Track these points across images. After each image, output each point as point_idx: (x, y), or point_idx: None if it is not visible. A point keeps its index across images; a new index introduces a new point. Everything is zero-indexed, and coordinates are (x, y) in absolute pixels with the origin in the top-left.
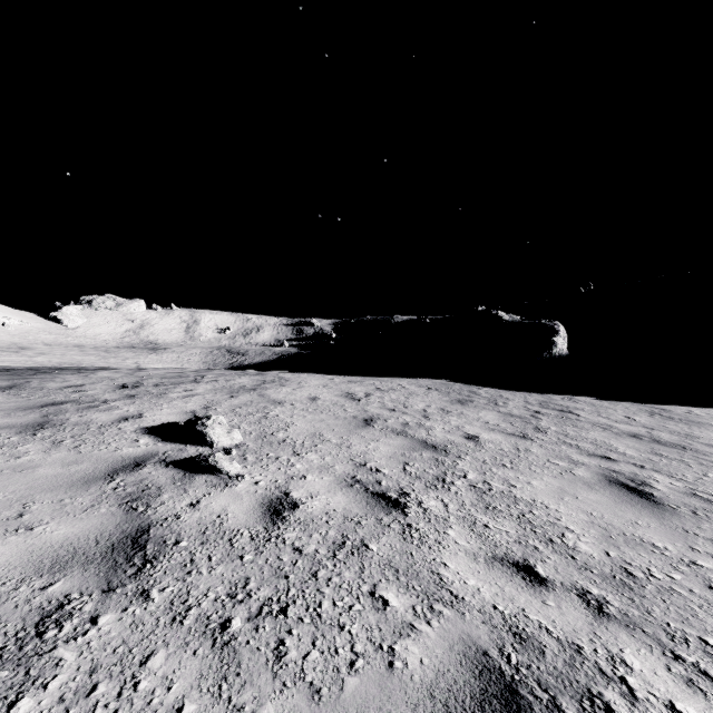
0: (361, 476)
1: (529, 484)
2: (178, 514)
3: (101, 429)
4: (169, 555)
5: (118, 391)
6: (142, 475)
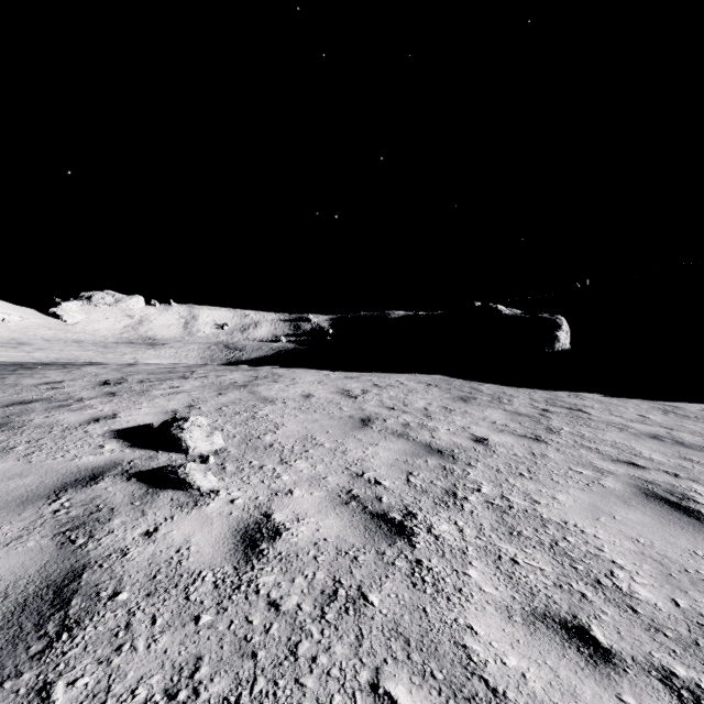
0: (358, 490)
1: (555, 499)
2: (127, 548)
3: (65, 432)
4: (99, 616)
5: (98, 388)
6: (95, 491)
